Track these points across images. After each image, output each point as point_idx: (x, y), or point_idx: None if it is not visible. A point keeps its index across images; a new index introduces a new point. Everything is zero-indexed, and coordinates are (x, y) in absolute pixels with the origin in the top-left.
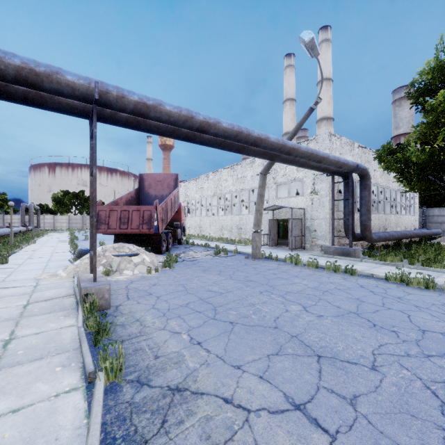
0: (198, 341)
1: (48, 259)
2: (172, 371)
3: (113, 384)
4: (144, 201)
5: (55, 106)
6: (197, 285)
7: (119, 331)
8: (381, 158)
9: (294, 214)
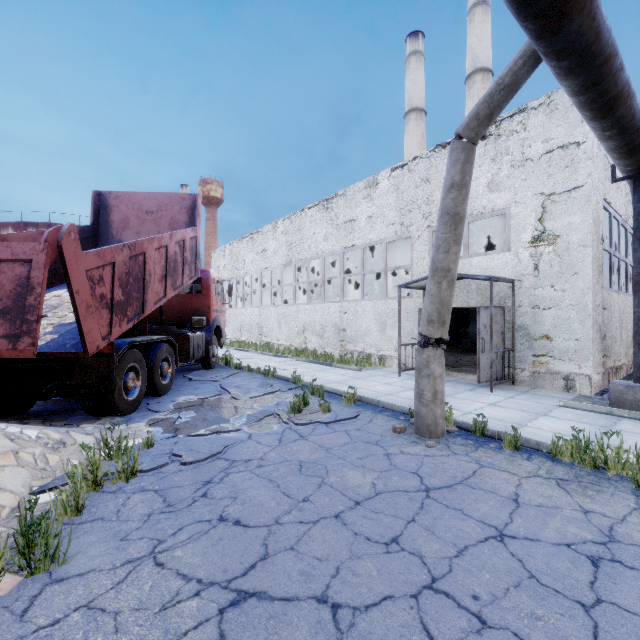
0: None
1: None
2: None
3: None
4: None
5: None
6: None
7: None
8: None
9: (481, 296)
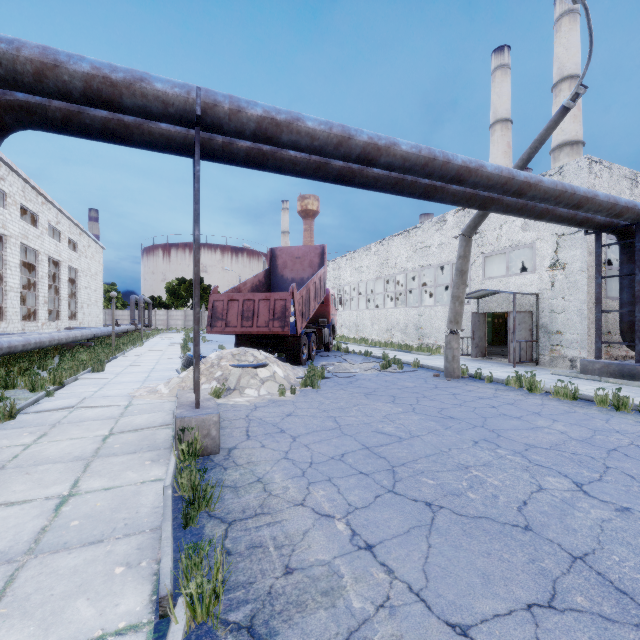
0: (367, 542)
1: (152, 367)
2: (318, 615)
3: (203, 628)
4: (276, 287)
5: (144, 140)
6: (357, 420)
7: (228, 499)
8: None
9: (517, 304)
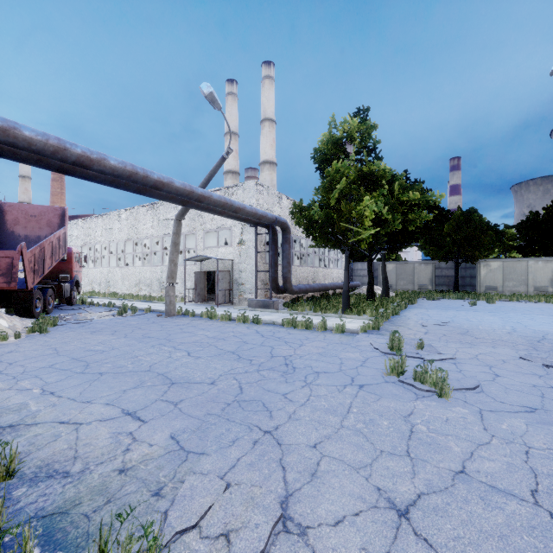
0: (52, 392)
1: None
2: (9, 416)
3: None
4: (5, 243)
5: None
6: (75, 347)
7: None
8: (293, 214)
9: (223, 266)
